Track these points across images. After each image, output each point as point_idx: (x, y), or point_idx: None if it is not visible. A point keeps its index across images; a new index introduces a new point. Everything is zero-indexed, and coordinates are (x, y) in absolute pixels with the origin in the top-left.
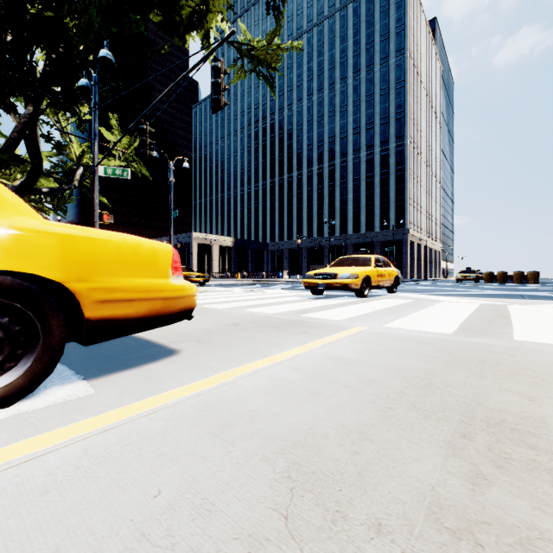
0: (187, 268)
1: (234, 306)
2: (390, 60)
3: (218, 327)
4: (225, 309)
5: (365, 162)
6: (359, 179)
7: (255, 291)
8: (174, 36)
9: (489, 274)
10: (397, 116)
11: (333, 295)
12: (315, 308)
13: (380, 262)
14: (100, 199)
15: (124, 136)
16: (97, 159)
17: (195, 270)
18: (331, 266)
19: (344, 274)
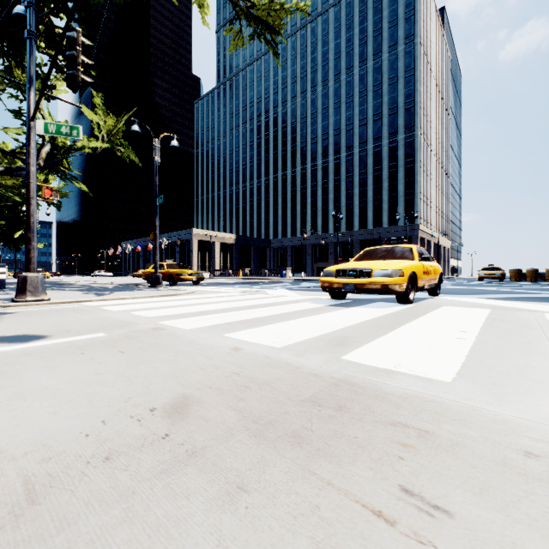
0: (180, 264)
1: (214, 323)
2: (398, 47)
3: (113, 429)
4: (193, 332)
5: (373, 154)
6: (366, 172)
7: (255, 292)
8: None
9: (517, 271)
10: (407, 105)
11: (358, 298)
12: (354, 328)
13: (423, 254)
14: (78, 185)
15: (110, 118)
16: (33, 110)
17: (196, 268)
18: (355, 260)
19: (382, 270)
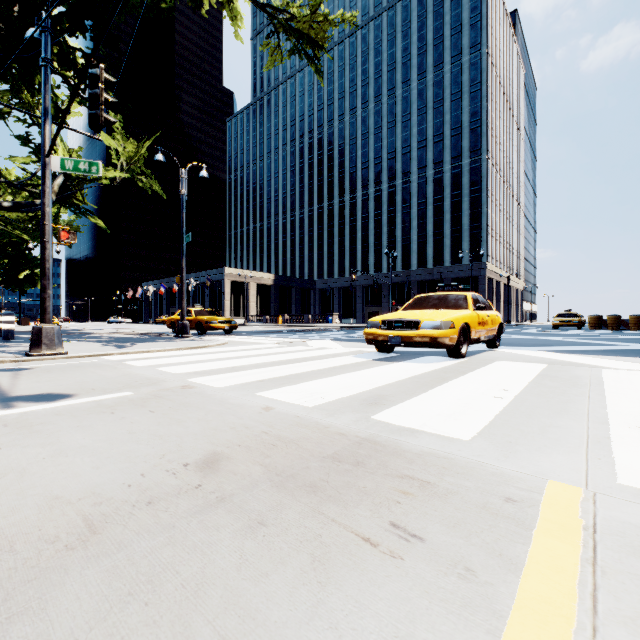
0: (210, 311)
1: (246, 380)
2: (463, 57)
3: (152, 480)
4: (224, 391)
5: (433, 182)
6: (425, 203)
7: (294, 344)
8: None
9: (597, 318)
10: (472, 125)
11: (408, 351)
12: (393, 386)
13: (479, 302)
14: (94, 221)
15: (130, 143)
16: (48, 145)
17: (228, 313)
18: (405, 309)
19: (431, 321)
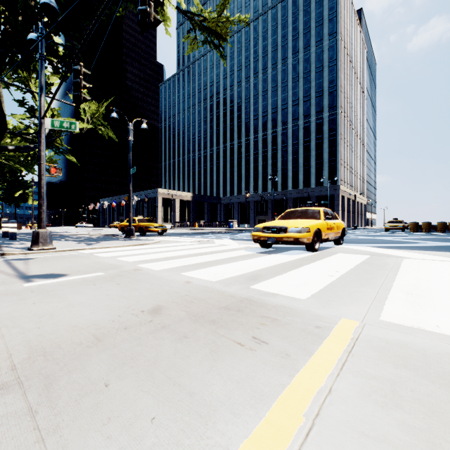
0: (148, 219)
1: (174, 266)
2: (324, 42)
3: (125, 318)
4: (161, 272)
5: (303, 129)
6: (298, 143)
7: (205, 242)
8: (130, 3)
9: (415, 224)
10: (330, 89)
11: (281, 247)
12: (267, 269)
13: (328, 214)
14: (69, 157)
15: (93, 103)
16: (43, 111)
17: (160, 220)
18: (279, 219)
19: (295, 227)
